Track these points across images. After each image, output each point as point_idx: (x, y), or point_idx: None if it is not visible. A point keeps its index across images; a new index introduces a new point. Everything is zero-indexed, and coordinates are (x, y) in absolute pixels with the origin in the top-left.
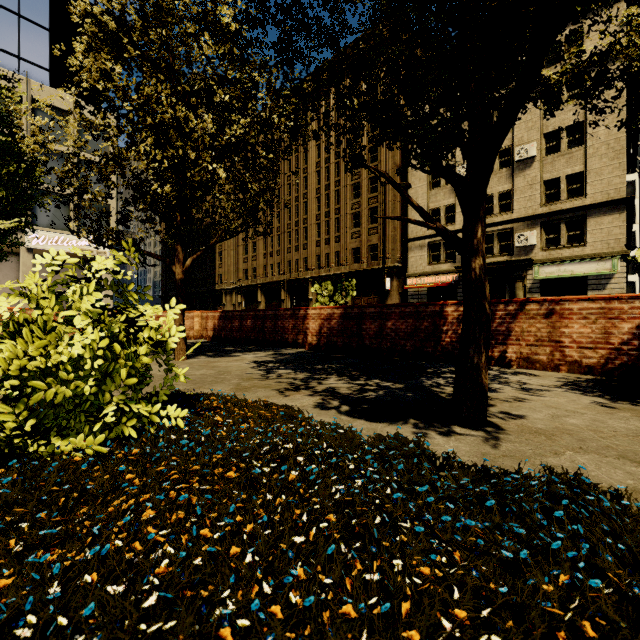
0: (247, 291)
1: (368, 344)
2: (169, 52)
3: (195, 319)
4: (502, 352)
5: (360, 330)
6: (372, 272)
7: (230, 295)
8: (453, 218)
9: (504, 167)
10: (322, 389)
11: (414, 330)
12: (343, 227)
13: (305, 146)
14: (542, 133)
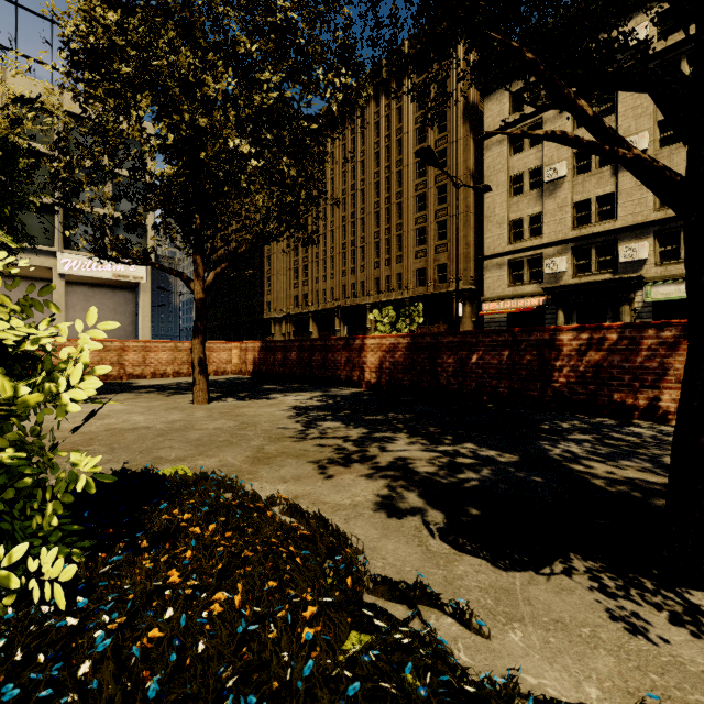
0: (298, 320)
1: (445, 384)
2: (186, 6)
3: (233, 351)
4: (652, 399)
5: (434, 365)
6: (440, 296)
7: (279, 324)
8: (539, 230)
9: (605, 165)
10: (387, 462)
11: (511, 366)
12: (406, 245)
13: (362, 154)
14: (656, 120)
